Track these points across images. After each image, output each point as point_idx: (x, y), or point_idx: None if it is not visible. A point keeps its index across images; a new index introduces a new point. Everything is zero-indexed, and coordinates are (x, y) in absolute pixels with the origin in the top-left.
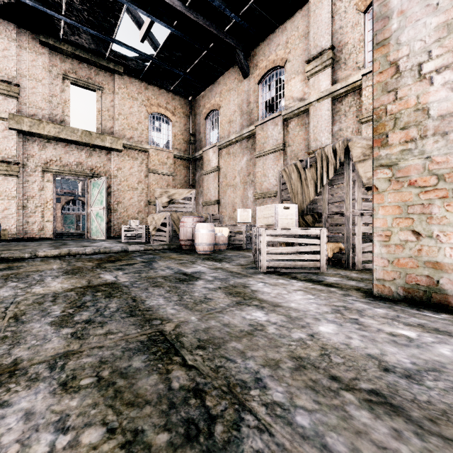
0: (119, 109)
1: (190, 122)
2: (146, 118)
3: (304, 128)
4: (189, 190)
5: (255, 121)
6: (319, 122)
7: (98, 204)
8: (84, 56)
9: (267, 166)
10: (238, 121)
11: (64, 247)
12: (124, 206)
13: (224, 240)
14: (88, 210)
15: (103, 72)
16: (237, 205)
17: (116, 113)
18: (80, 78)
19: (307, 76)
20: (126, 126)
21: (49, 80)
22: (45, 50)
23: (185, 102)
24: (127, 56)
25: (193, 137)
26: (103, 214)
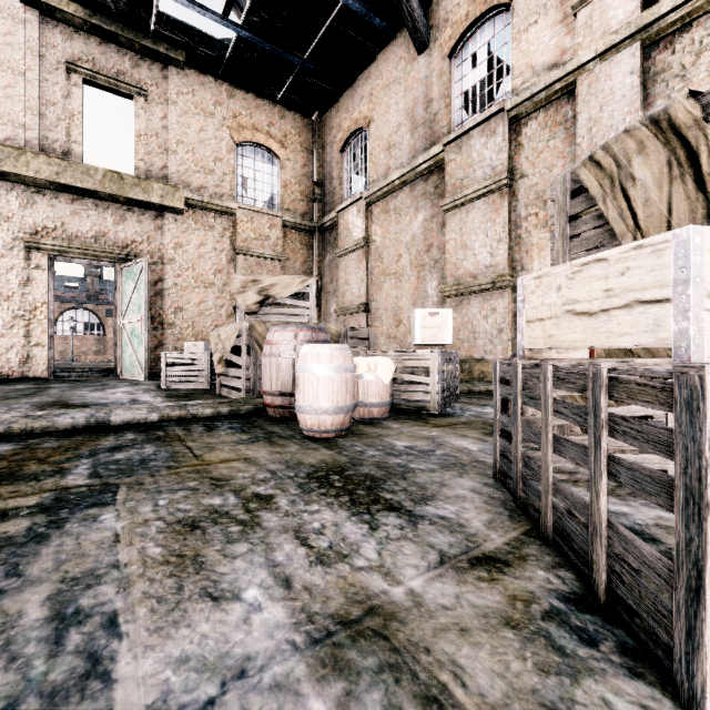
0: (179, 133)
1: (314, 162)
2: (231, 152)
3: (563, 130)
4: (303, 278)
5: (442, 136)
6: (606, 108)
7: (134, 311)
8: (108, 27)
9: (469, 227)
10: (405, 143)
11: (4, 403)
12: (189, 316)
13: (380, 392)
14: (118, 324)
15: (148, 62)
16: (404, 312)
17: (172, 140)
18: (102, 71)
19: (573, 4)
20: (192, 165)
21: (41, 73)
22: (32, 15)
23: (304, 124)
24: (190, 25)
25: (319, 189)
26: (141, 330)
